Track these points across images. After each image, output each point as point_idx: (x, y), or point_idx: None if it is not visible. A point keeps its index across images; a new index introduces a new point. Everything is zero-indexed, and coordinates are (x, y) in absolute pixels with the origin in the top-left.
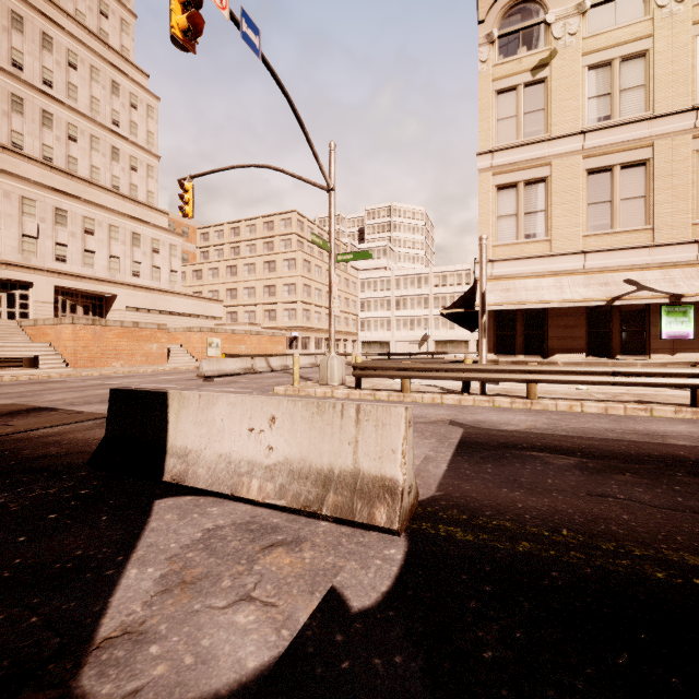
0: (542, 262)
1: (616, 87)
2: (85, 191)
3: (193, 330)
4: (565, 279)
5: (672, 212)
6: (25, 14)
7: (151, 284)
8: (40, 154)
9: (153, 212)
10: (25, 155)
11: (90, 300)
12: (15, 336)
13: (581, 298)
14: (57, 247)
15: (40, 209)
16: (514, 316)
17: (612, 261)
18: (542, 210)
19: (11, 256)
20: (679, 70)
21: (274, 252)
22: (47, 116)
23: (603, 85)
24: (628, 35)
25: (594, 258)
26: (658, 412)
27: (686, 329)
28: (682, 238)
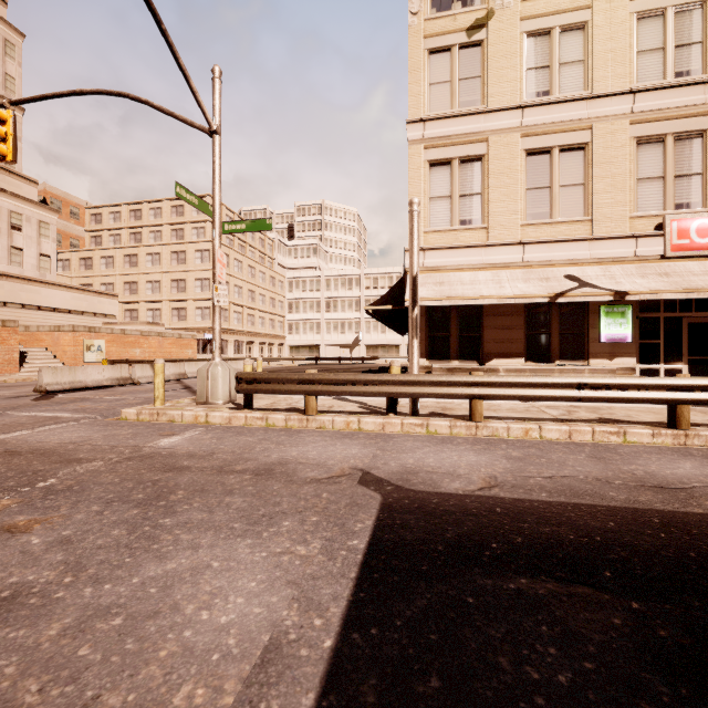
0: (478, 253)
1: (555, 60)
2: None
3: (63, 329)
4: (503, 272)
5: (610, 203)
6: None
7: (8, 270)
8: None
9: (13, 178)
10: None
11: None
12: None
13: (523, 294)
14: None
15: None
16: (449, 314)
17: (551, 254)
18: (478, 193)
19: None
20: (617, 48)
21: (184, 241)
22: None
23: (542, 56)
24: (567, 3)
25: (533, 250)
26: (632, 436)
27: (624, 331)
28: (619, 232)
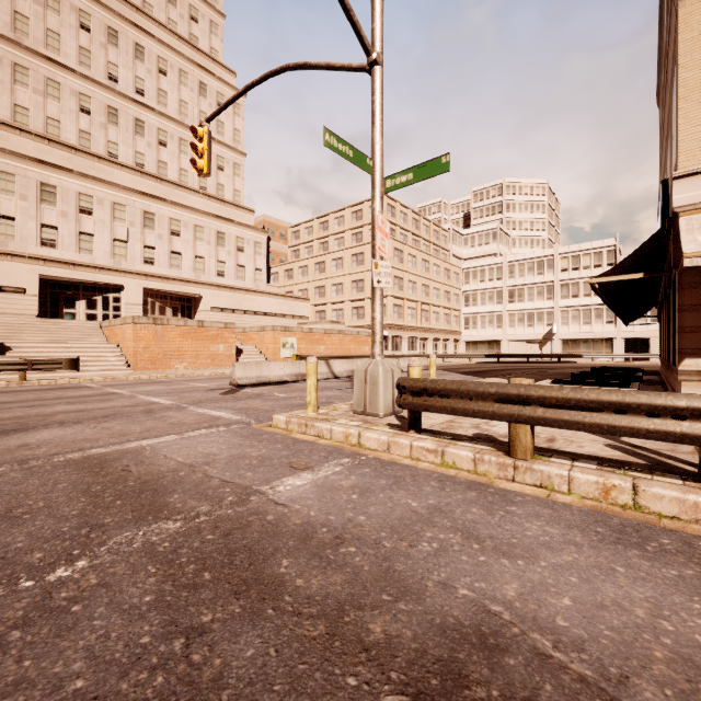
0: None
1: None
2: (173, 194)
3: (266, 329)
4: None
5: None
6: (120, 28)
7: (235, 284)
8: (134, 161)
9: (239, 210)
10: (118, 163)
11: (178, 302)
12: (93, 337)
13: None
14: (145, 250)
15: (130, 213)
16: None
17: None
18: None
19: (104, 260)
20: None
21: (362, 243)
22: (139, 124)
23: None
24: None
25: None
26: None
27: None
28: None
